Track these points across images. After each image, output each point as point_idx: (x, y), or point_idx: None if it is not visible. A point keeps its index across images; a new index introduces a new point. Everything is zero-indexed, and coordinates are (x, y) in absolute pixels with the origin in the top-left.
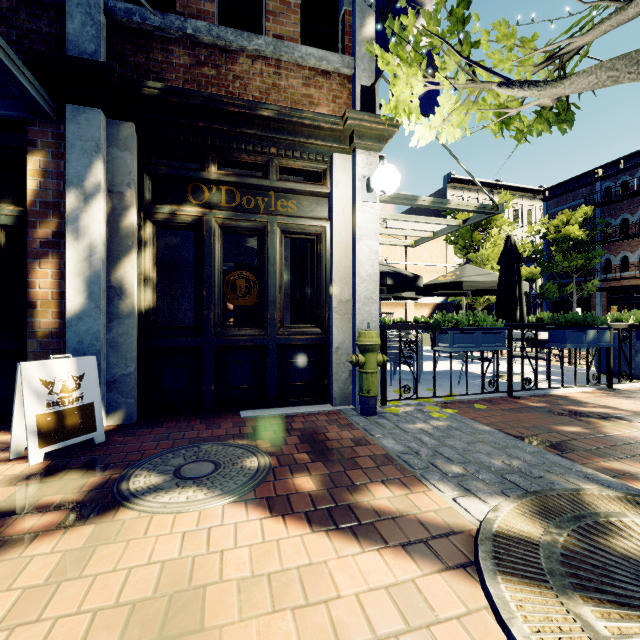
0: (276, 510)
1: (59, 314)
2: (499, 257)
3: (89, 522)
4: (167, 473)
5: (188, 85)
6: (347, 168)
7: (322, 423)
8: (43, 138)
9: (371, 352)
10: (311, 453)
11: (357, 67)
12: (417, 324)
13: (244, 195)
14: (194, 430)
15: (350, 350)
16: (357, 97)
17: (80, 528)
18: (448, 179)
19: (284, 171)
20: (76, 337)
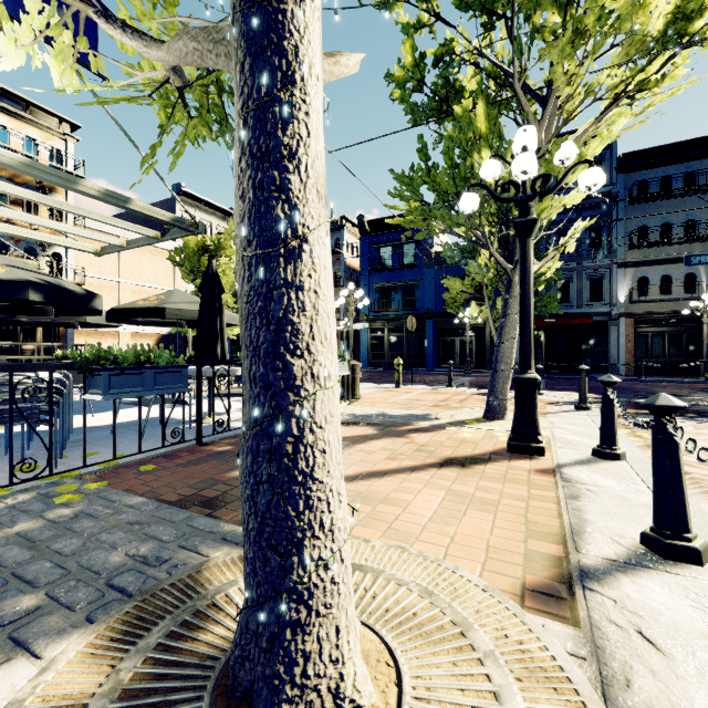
0: None
1: None
2: (200, 283)
3: None
4: None
5: None
6: None
7: None
8: None
9: None
10: None
11: None
12: (50, 362)
13: None
14: None
15: None
16: None
17: None
18: (177, 190)
19: None
20: None
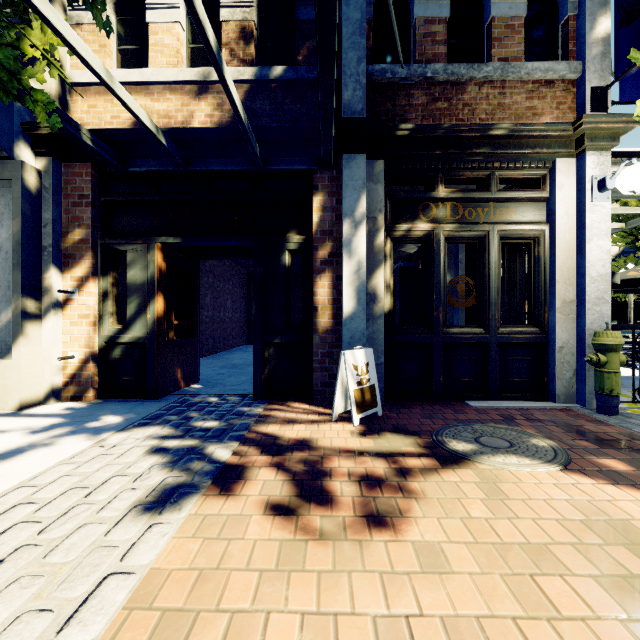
0: (612, 480)
1: (332, 315)
2: None
3: (455, 468)
4: (472, 442)
5: (425, 120)
6: (571, 171)
7: (563, 417)
8: (322, 182)
9: (614, 352)
10: (586, 441)
11: (587, 70)
12: None
13: (465, 208)
14: (443, 413)
15: (574, 350)
16: (587, 100)
17: (456, 470)
18: None
19: (499, 181)
20: (349, 333)
